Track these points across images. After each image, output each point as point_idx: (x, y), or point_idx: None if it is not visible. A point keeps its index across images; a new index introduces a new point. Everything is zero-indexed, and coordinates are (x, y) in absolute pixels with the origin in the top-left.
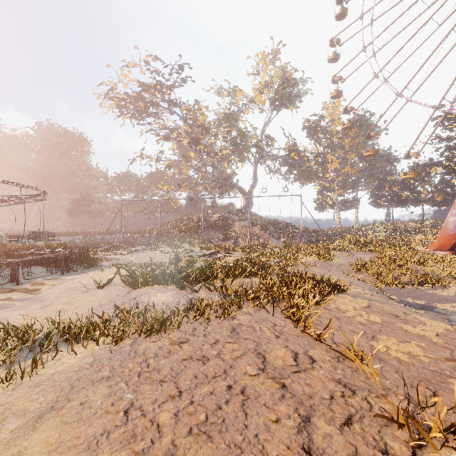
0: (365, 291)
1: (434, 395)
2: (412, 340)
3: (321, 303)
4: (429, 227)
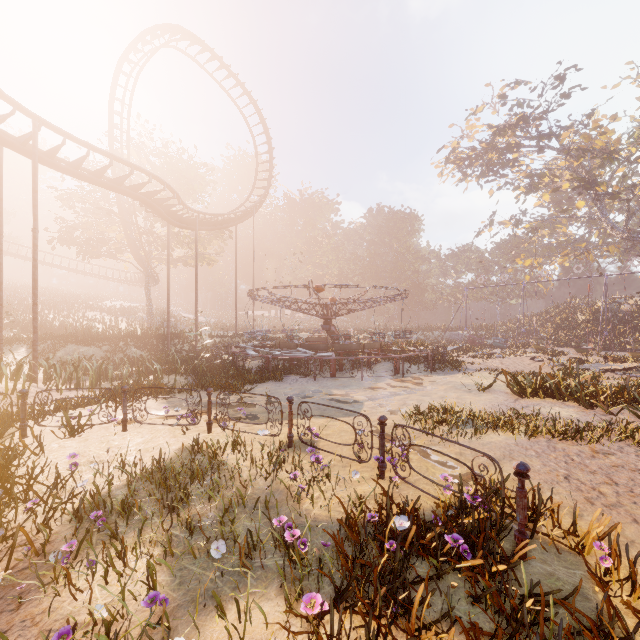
0: None
1: None
2: None
3: None
4: None
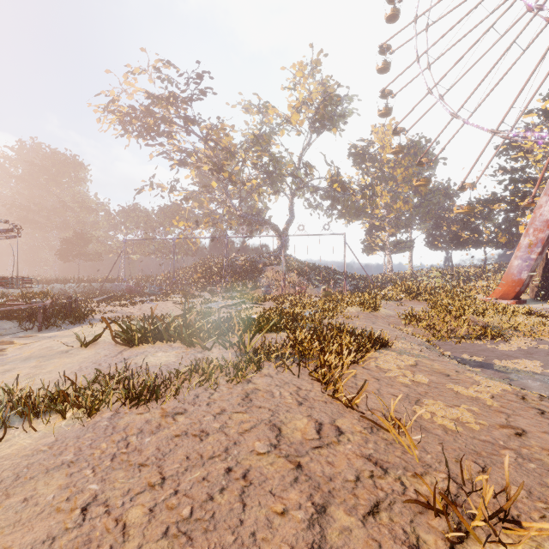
0: (413, 346)
1: (483, 470)
2: (463, 403)
3: (359, 362)
4: (492, 273)
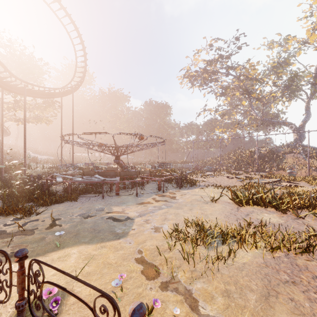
0: None
1: None
2: None
3: None
4: None
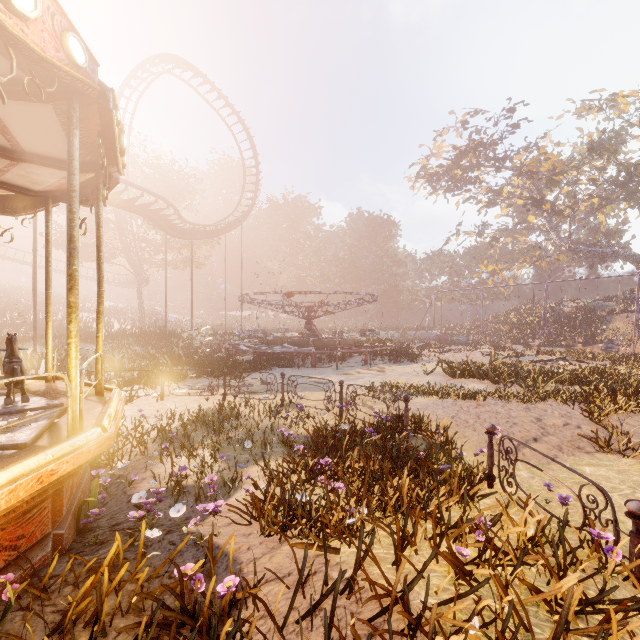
0: None
1: None
2: None
3: None
4: None
